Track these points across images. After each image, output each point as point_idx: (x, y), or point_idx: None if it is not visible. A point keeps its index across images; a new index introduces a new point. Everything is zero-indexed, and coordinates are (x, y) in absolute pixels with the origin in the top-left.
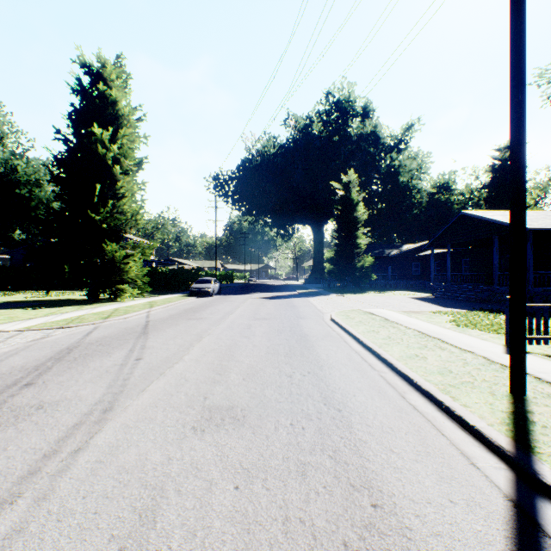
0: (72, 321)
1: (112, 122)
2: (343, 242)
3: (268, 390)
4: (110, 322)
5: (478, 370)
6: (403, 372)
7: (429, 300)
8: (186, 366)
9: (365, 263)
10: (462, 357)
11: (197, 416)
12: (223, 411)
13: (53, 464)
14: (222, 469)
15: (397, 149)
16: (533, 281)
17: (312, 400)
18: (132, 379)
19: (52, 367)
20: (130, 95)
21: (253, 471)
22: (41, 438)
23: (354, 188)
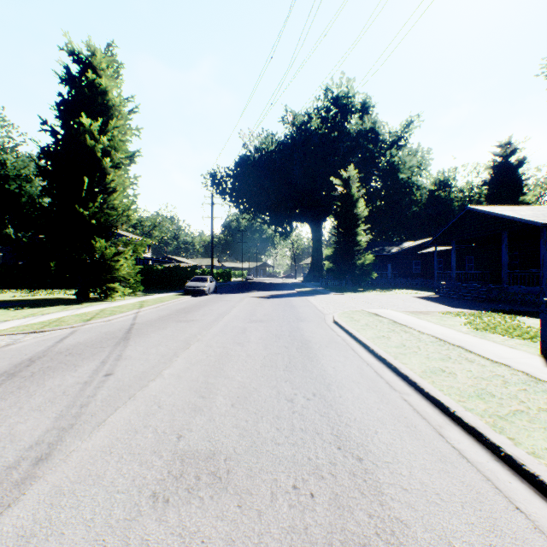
0: (49, 324)
1: (102, 113)
2: (343, 239)
3: (262, 423)
4: (91, 325)
5: (526, 393)
6: (432, 395)
7: (434, 300)
8: (163, 384)
9: (365, 260)
10: (499, 373)
11: (163, 471)
12: (200, 462)
13: None
14: None
15: (396, 145)
16: (546, 280)
17: (322, 441)
18: (91, 405)
19: None
20: (121, 85)
21: None
22: None
23: (354, 183)
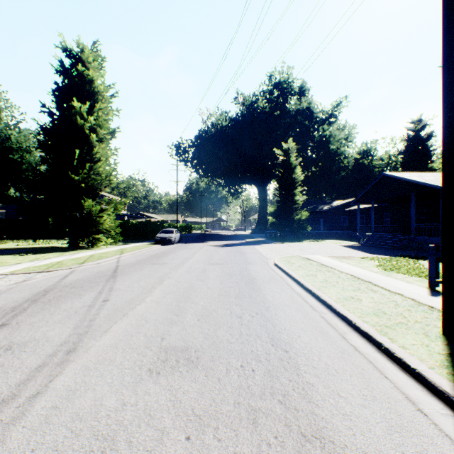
0: (52, 266)
1: (89, 98)
2: (284, 199)
3: (220, 331)
4: (85, 267)
5: (409, 312)
6: (342, 313)
7: (356, 248)
8: (147, 307)
9: (302, 216)
10: (393, 299)
11: (154, 357)
12: (178, 353)
13: (9, 410)
14: (174, 416)
15: (328, 122)
16: None
17: (261, 341)
18: (97, 320)
19: (28, 308)
20: (104, 75)
21: (205, 418)
22: (3, 381)
23: (292, 153)
